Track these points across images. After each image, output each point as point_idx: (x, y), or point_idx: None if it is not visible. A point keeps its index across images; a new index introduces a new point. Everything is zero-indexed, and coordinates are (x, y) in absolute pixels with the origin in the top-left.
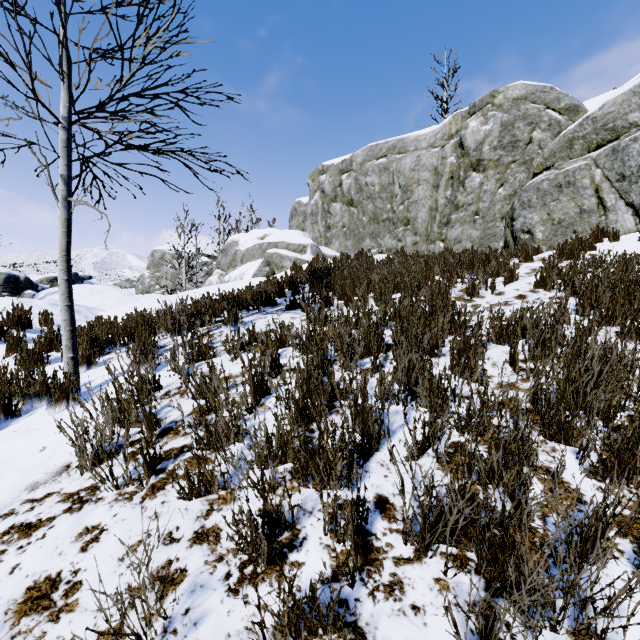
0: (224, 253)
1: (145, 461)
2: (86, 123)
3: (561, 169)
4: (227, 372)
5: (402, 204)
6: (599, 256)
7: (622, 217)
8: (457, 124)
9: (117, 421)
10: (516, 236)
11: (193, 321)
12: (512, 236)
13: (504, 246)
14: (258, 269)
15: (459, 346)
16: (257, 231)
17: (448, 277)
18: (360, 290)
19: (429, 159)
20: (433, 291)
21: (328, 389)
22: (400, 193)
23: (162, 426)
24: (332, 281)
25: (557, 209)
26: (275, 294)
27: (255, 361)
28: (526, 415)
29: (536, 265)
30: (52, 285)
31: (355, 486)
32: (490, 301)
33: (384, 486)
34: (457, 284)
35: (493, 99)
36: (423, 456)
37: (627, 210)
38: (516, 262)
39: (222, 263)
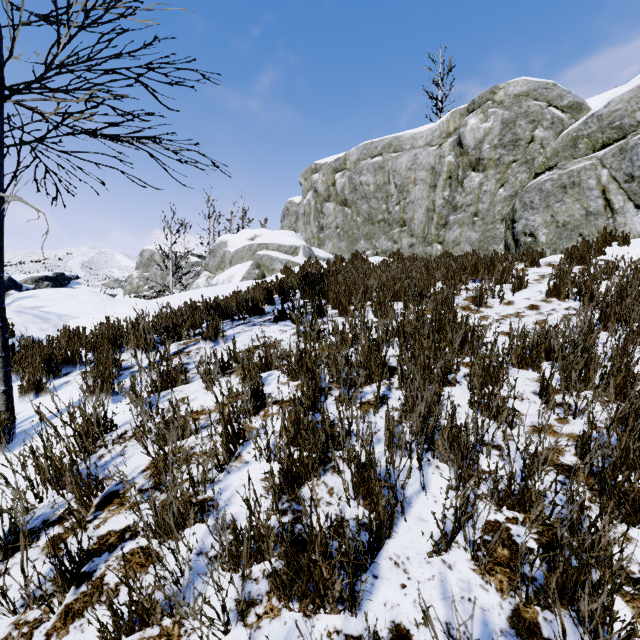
0: (212, 254)
1: (58, 570)
2: (22, 100)
3: (565, 169)
4: (199, 405)
5: (398, 204)
6: (612, 262)
7: (631, 220)
8: (455, 122)
9: (46, 483)
10: (517, 239)
11: (168, 335)
12: (513, 239)
13: (504, 249)
14: (247, 272)
15: (482, 379)
16: (247, 231)
17: (452, 284)
18: (357, 299)
19: (426, 158)
20: (438, 301)
21: (321, 438)
22: (396, 193)
23: (106, 489)
24: (325, 287)
25: (561, 211)
26: (264, 301)
27: (234, 389)
28: (600, 500)
29: (544, 271)
30: (37, 285)
31: (360, 606)
32: (499, 312)
33: (402, 606)
34: (461, 291)
35: (493, 95)
36: (451, 547)
37: (636, 212)
38: (521, 267)
39: (210, 265)
